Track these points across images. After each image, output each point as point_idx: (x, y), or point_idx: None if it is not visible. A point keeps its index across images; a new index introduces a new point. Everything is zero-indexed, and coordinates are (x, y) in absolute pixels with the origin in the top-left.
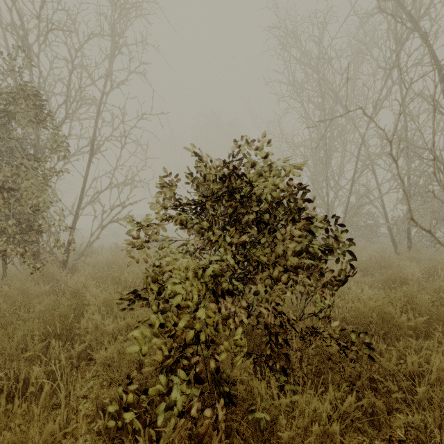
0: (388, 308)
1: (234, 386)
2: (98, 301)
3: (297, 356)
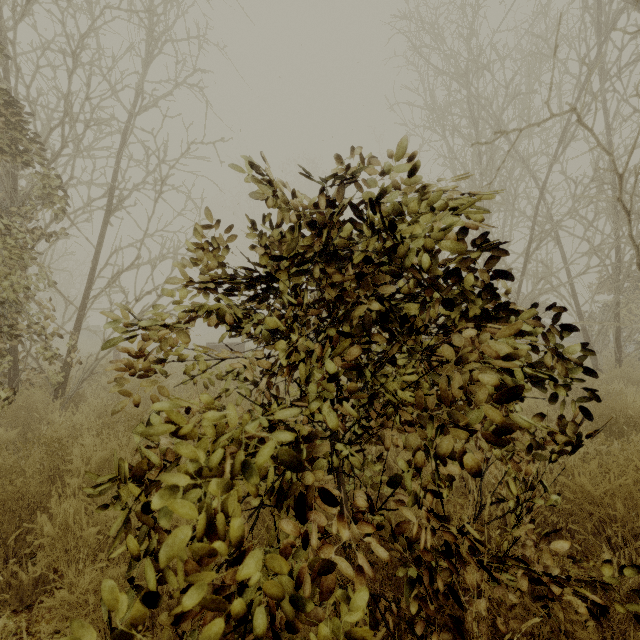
0: None
1: None
2: (88, 467)
3: (485, 624)
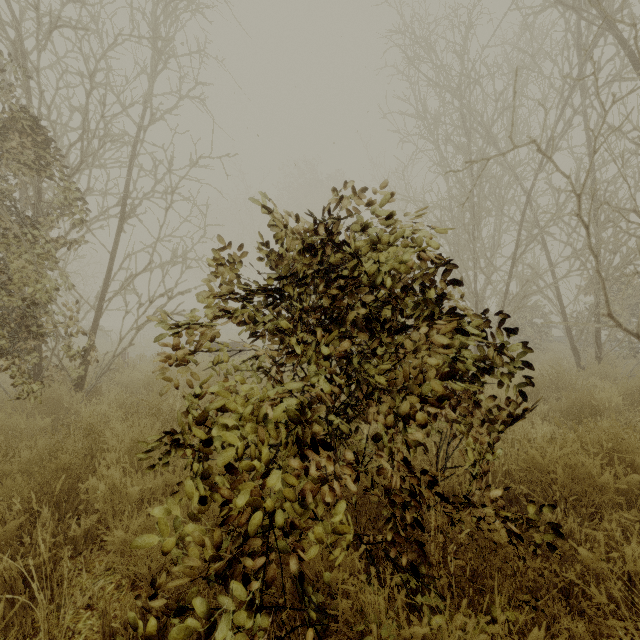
0: (581, 458)
1: (333, 598)
2: (122, 445)
3: (438, 544)
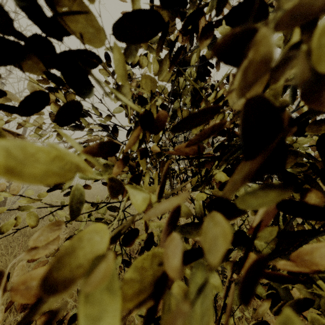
0: None
1: None
2: None
3: None
